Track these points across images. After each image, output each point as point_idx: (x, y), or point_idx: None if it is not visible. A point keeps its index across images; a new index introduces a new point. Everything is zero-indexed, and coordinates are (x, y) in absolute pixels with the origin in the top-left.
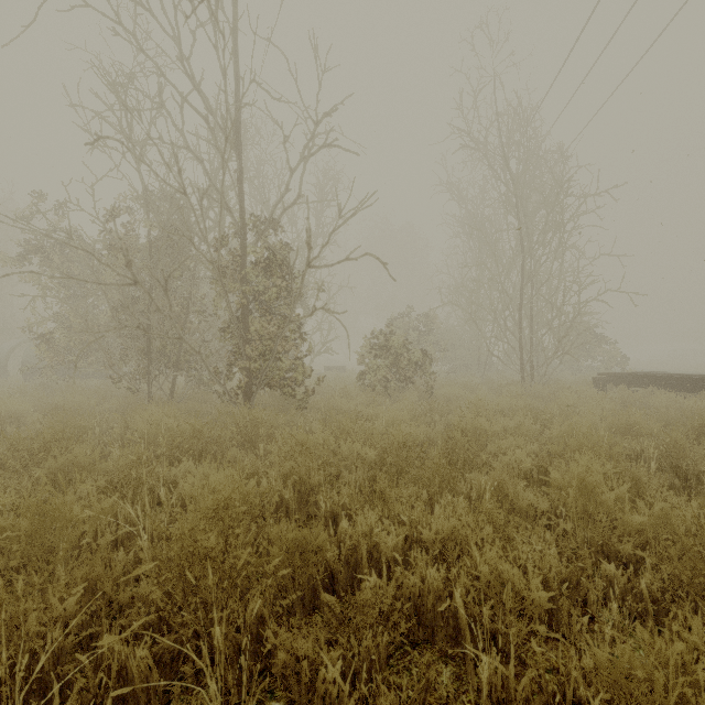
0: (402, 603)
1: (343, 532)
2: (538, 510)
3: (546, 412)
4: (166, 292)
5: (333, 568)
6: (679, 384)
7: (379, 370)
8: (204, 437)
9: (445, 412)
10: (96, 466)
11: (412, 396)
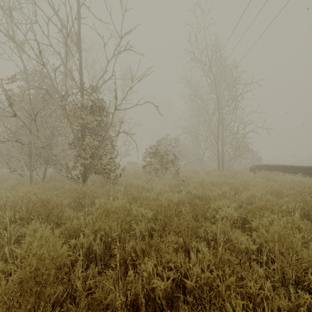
0: None
1: (129, 281)
2: (249, 249)
3: (236, 185)
4: (35, 122)
5: None
6: (287, 170)
7: (153, 164)
8: (50, 205)
9: (186, 185)
10: None
11: (169, 176)
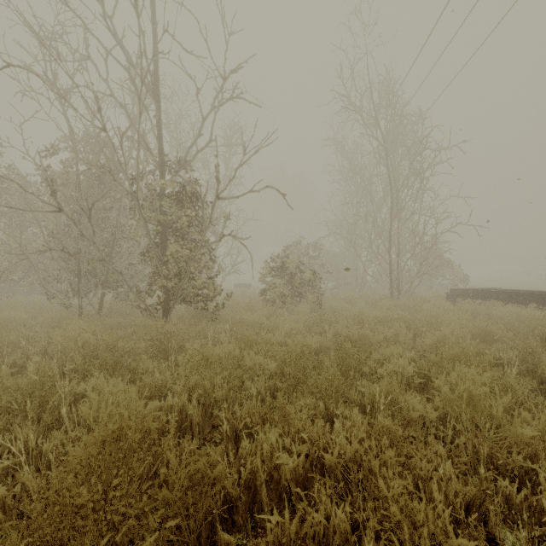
0: (305, 541)
1: (243, 455)
2: (426, 419)
3: (417, 322)
4: (90, 219)
5: (232, 496)
6: (512, 298)
7: (278, 287)
8: (118, 351)
9: (333, 322)
10: (5, 383)
11: (305, 308)
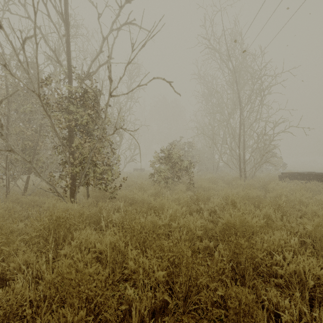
0: None
1: None
2: None
3: (280, 203)
4: None
5: None
6: None
7: (162, 172)
8: None
9: (206, 200)
10: None
11: (182, 187)
